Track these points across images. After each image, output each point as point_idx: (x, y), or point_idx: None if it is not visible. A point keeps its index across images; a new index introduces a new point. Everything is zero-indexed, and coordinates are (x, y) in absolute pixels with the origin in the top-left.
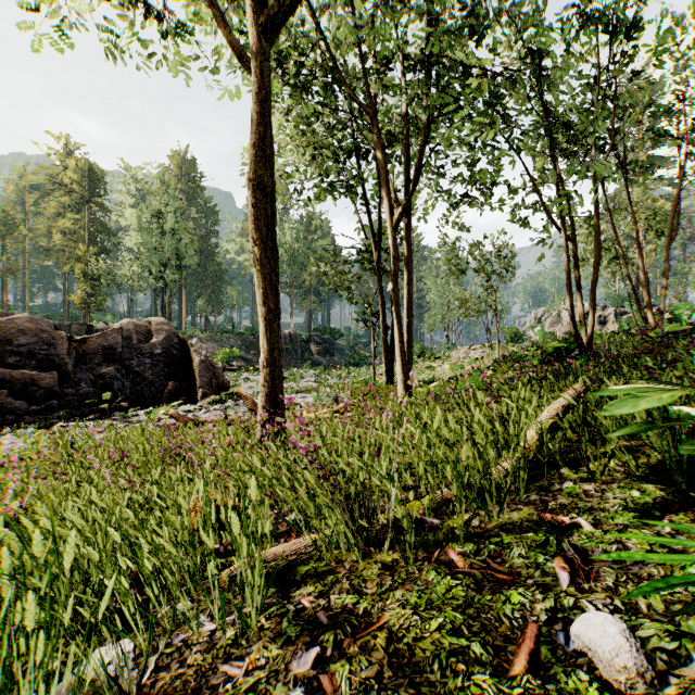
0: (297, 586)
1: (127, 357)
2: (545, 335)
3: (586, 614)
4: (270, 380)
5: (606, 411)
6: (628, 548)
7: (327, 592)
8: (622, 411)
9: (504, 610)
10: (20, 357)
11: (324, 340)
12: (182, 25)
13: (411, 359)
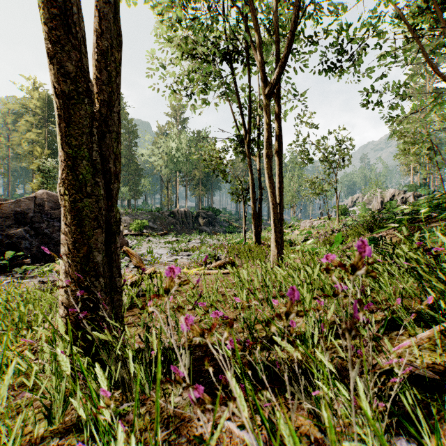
0: None
1: (38, 221)
2: (366, 210)
3: None
4: (72, 221)
5: None
6: None
7: None
8: None
9: None
10: None
11: (208, 215)
12: None
13: (281, 221)
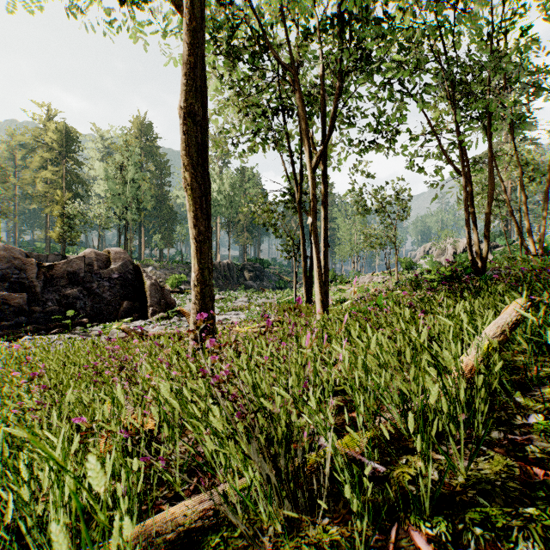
0: None
1: (89, 281)
2: (434, 263)
3: None
4: (201, 298)
5: None
6: None
7: None
8: None
9: None
10: None
11: (255, 268)
12: None
13: (327, 282)
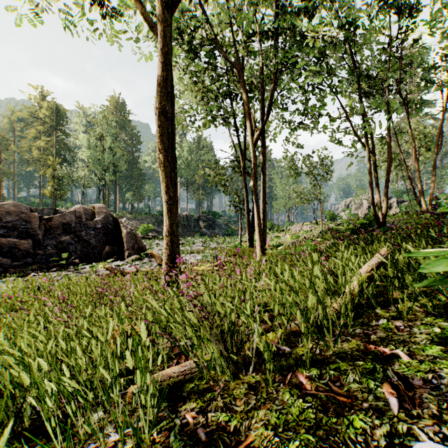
0: (183, 402)
1: (78, 230)
2: (352, 215)
3: (423, 443)
4: (171, 245)
5: (423, 269)
6: (441, 377)
7: (206, 408)
8: (437, 269)
9: (349, 434)
10: (7, 230)
11: (208, 219)
12: (114, 10)
13: (265, 231)
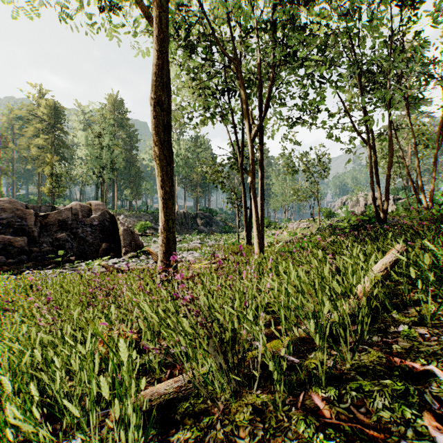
0: (175, 427)
1: (75, 227)
2: (349, 213)
3: None
4: (166, 242)
5: None
6: None
7: (202, 438)
8: None
9: None
10: (2, 227)
11: (205, 216)
12: (110, 3)
13: (263, 228)
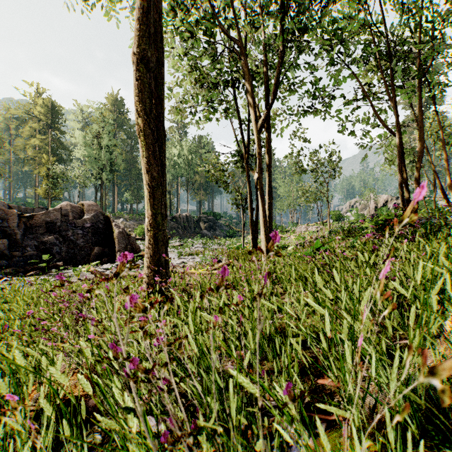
0: None
1: (64, 229)
2: (359, 216)
3: None
4: (154, 243)
5: None
6: None
7: None
8: None
9: None
10: None
11: (209, 220)
12: None
13: (271, 230)
